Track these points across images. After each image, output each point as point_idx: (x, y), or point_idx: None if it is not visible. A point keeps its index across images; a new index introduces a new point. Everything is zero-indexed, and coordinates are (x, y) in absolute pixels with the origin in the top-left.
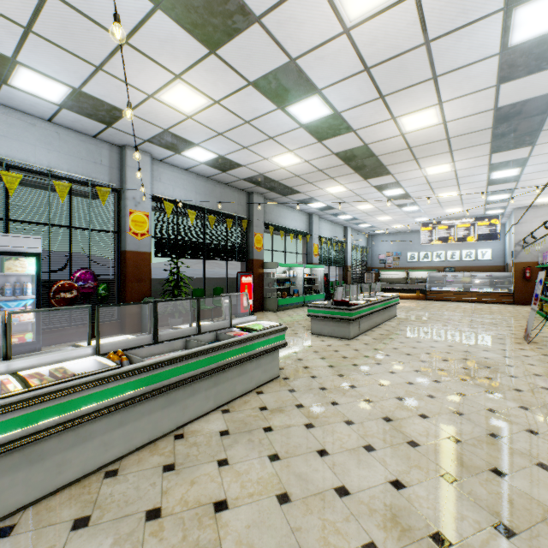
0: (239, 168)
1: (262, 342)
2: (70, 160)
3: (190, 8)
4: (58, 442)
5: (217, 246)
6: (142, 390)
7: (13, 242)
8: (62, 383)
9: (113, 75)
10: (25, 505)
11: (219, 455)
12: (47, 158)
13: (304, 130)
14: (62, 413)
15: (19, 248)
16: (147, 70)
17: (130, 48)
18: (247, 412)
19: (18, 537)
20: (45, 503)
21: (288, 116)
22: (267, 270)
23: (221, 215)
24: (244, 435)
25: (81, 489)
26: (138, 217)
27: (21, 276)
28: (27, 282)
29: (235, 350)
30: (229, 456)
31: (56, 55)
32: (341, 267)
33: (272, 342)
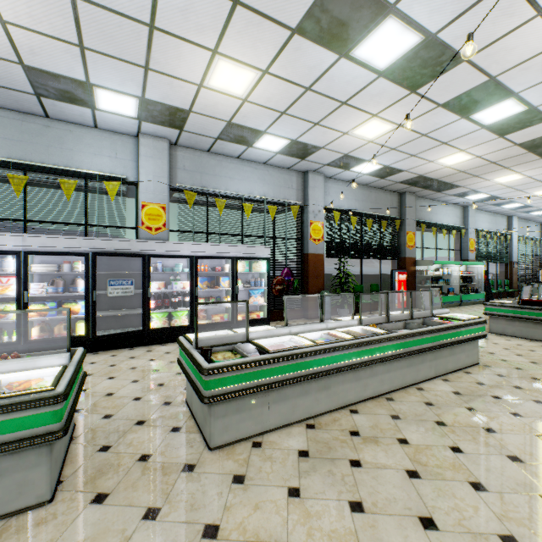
0: (399, 173)
1: (467, 330)
2: (274, 189)
3: (406, 69)
4: (364, 372)
5: (372, 246)
6: (400, 350)
7: (257, 251)
8: (367, 337)
9: (324, 126)
10: (354, 402)
11: (463, 404)
12: (262, 190)
13: (485, 130)
14: (369, 355)
15: (259, 255)
16: (351, 117)
17: (346, 106)
18: (465, 383)
19: (364, 415)
20: (363, 404)
21: (471, 121)
22: (418, 267)
23: (376, 217)
24: (475, 397)
25: (378, 402)
26: (315, 226)
27: (254, 274)
28: (262, 278)
29: (449, 334)
30: (472, 407)
31: (292, 123)
32: (502, 263)
33: (474, 332)
